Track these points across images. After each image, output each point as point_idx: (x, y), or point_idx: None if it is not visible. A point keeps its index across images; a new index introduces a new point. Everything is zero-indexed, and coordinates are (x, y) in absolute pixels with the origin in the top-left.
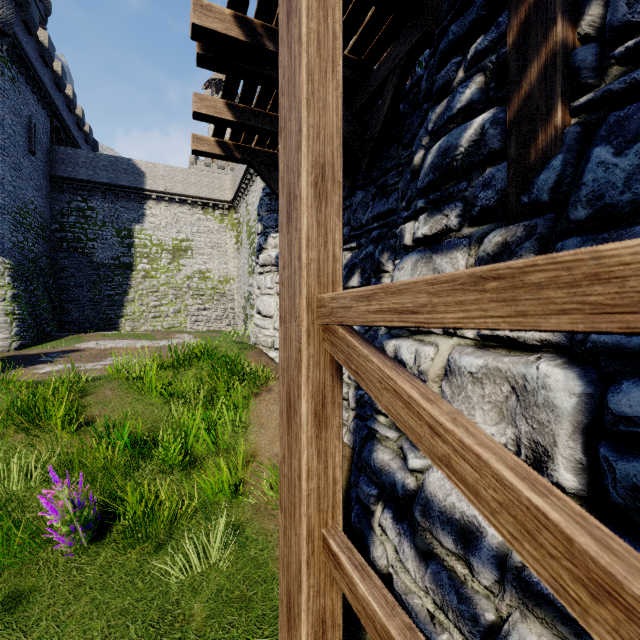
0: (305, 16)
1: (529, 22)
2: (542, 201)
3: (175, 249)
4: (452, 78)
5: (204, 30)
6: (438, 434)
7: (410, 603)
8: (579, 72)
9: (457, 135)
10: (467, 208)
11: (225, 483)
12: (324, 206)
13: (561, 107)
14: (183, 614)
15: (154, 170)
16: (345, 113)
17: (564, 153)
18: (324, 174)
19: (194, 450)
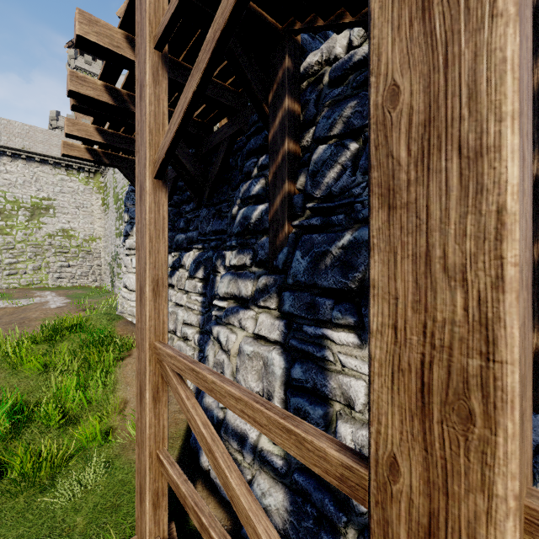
0: (148, 212)
1: (277, 174)
2: (280, 268)
3: (34, 207)
4: (252, 170)
5: (79, 94)
6: (188, 411)
7: (218, 482)
8: (295, 208)
9: (251, 211)
10: (255, 255)
11: (98, 432)
12: (158, 299)
13: (287, 224)
14: (69, 526)
15: (9, 127)
16: (192, 158)
17: (288, 247)
18: (158, 284)
19: (69, 410)
